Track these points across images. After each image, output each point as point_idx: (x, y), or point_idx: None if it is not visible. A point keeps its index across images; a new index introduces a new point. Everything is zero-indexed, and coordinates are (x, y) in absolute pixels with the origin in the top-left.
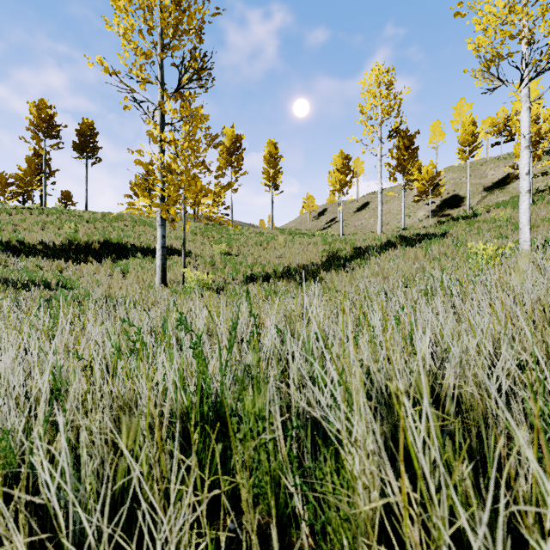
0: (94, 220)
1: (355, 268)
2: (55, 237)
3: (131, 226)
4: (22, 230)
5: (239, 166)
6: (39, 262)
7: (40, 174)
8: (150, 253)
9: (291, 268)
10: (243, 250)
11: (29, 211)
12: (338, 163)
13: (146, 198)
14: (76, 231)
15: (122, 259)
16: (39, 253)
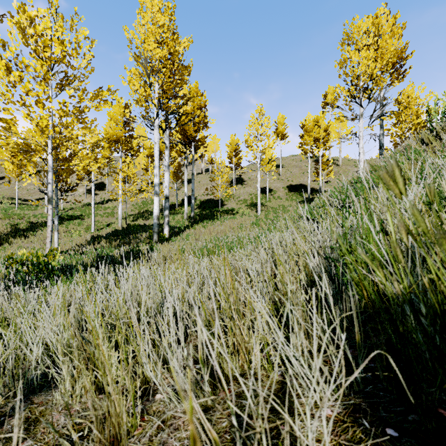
0: None
1: (30, 236)
2: None
3: None
4: None
5: None
6: None
7: None
8: None
9: None
10: None
11: None
12: (14, 160)
13: None
14: None
15: None
16: None
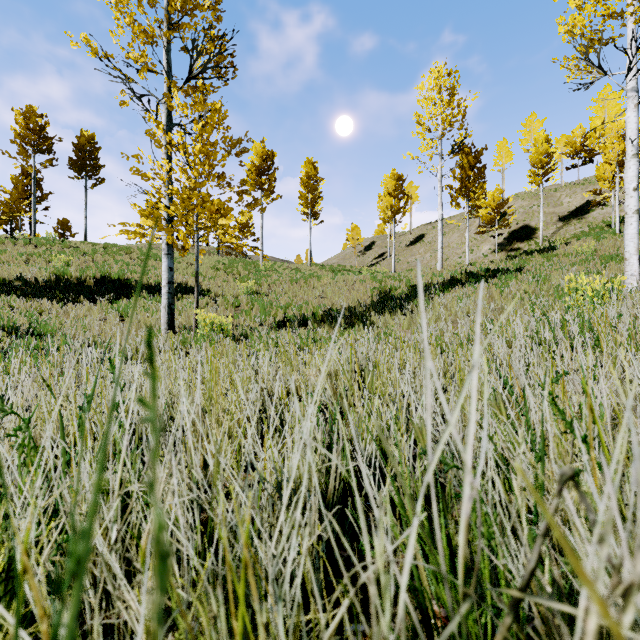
0: (94, 252)
1: (414, 310)
2: (39, 272)
3: (138, 260)
4: (1, 264)
5: (271, 188)
6: (14, 302)
7: (30, 197)
8: (159, 291)
9: (334, 310)
10: (275, 289)
11: (13, 241)
12: (389, 185)
13: (148, 220)
14: (68, 265)
15: (122, 298)
16: (17, 292)
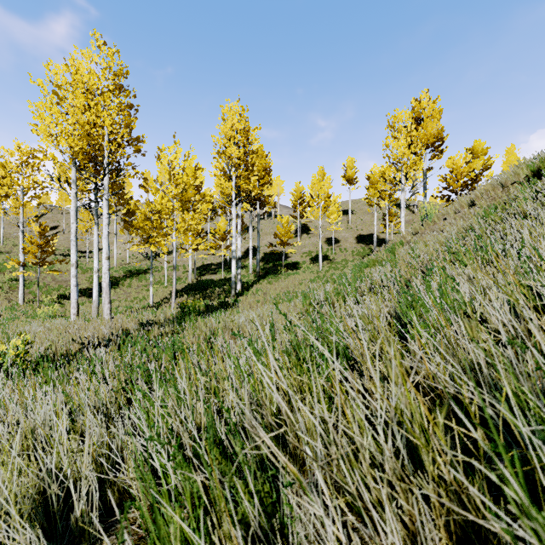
0: None
1: (113, 289)
2: None
3: None
4: None
5: None
6: None
7: None
8: None
9: (80, 289)
10: None
11: None
12: (86, 216)
13: (15, 263)
14: None
15: None
16: None
